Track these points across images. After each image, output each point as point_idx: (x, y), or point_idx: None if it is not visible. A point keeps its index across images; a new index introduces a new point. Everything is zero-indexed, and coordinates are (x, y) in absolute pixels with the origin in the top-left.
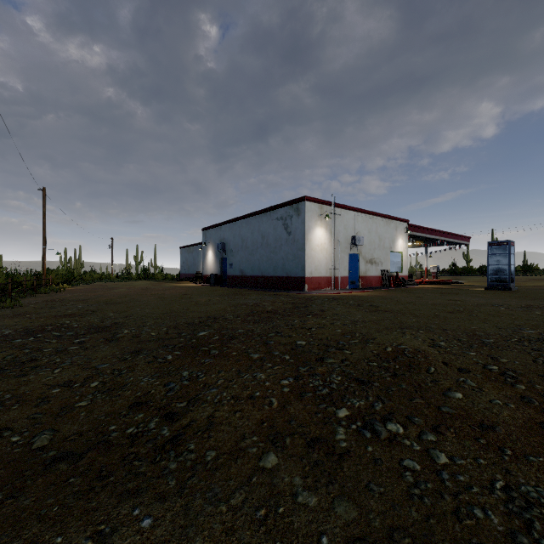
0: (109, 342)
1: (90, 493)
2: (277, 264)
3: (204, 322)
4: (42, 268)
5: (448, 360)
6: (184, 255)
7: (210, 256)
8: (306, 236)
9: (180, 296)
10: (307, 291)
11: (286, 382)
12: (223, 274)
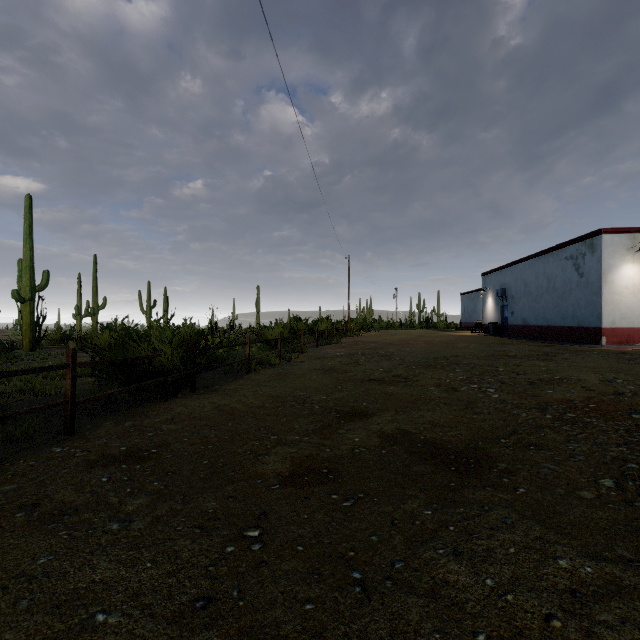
0: (388, 361)
1: (380, 384)
2: (566, 312)
3: (447, 357)
4: (348, 317)
5: (592, 386)
6: (464, 302)
7: (489, 303)
8: (603, 278)
9: (445, 342)
10: (605, 345)
11: (460, 377)
12: (504, 324)
